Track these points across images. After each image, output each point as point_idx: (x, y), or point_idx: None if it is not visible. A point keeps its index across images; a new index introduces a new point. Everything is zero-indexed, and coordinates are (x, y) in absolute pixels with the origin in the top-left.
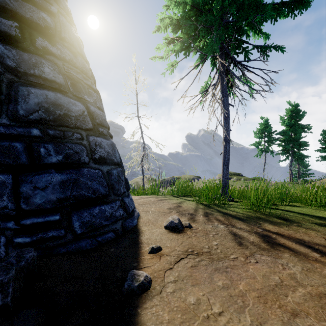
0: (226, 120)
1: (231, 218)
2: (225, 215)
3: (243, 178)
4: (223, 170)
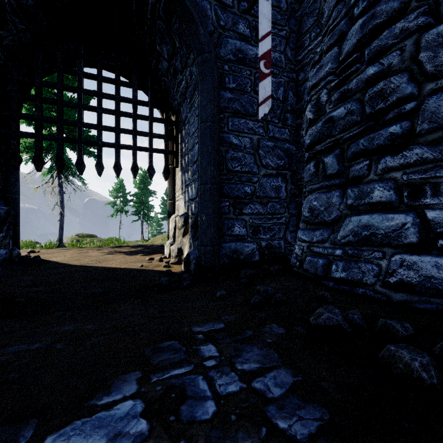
0: (62, 202)
1: (59, 249)
2: (57, 249)
3: (98, 240)
4: (60, 231)
